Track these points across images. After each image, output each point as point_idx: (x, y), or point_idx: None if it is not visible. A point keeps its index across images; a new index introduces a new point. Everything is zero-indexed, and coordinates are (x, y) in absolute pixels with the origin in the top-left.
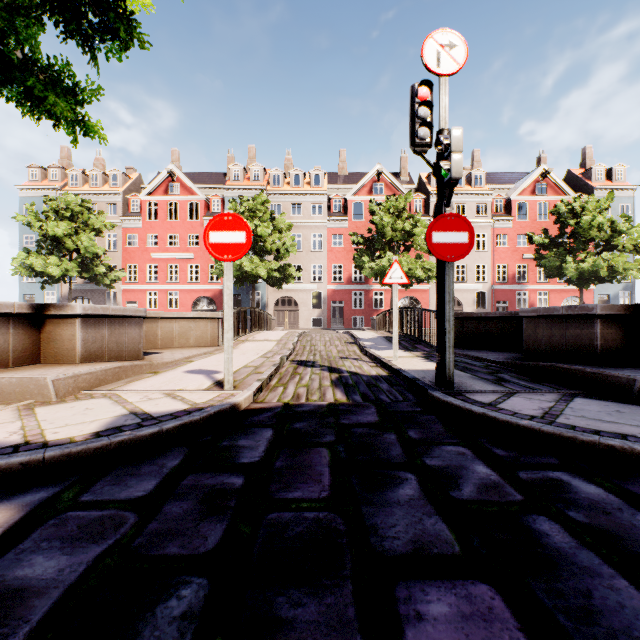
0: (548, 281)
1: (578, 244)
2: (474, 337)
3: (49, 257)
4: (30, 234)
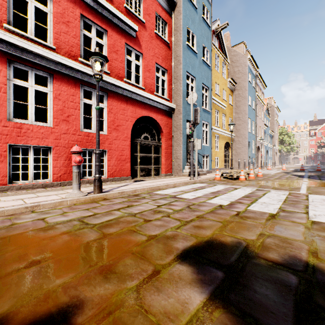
0: None
1: None
2: None
3: None
4: None
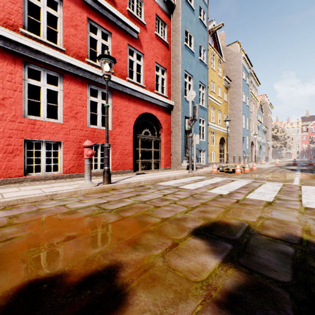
0: None
1: None
2: None
3: None
4: None
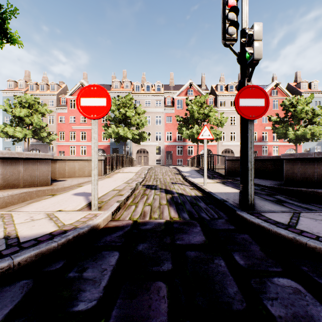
0: (278, 141)
1: (295, 121)
2: None
3: (16, 127)
4: (8, 116)
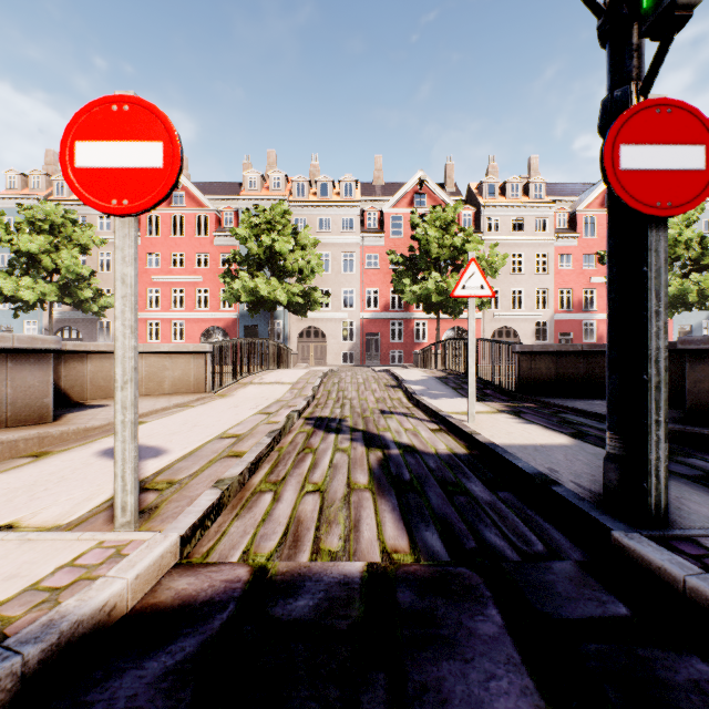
0: None
1: None
2: (571, 380)
3: (22, 278)
4: (7, 253)
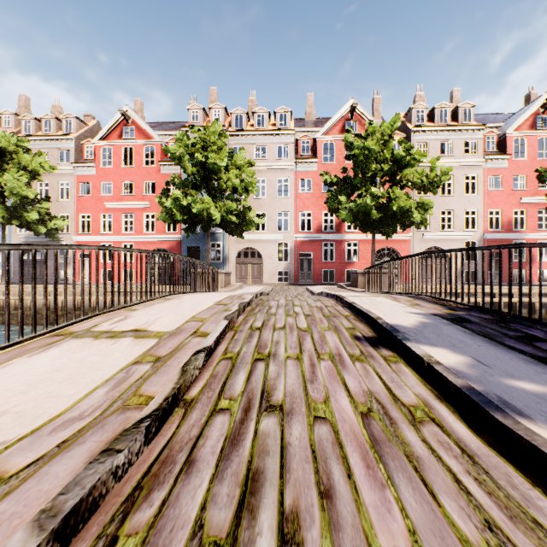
0: None
1: None
2: None
3: None
4: None
